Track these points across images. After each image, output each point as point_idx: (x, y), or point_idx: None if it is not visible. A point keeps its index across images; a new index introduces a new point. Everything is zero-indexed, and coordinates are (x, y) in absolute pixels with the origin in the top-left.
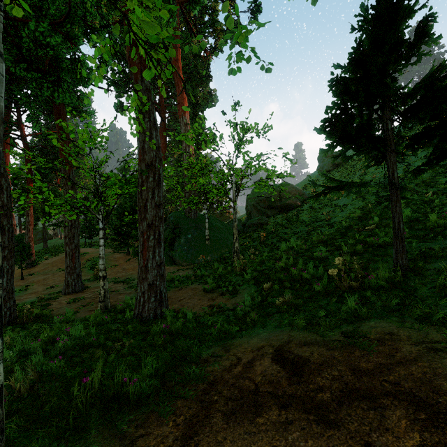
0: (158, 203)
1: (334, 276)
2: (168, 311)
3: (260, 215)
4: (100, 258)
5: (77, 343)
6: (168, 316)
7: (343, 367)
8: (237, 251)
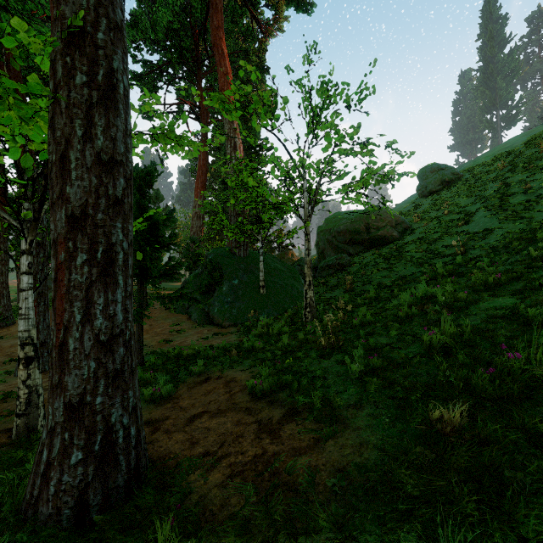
0: (108, 157)
1: None
2: None
3: (337, 254)
4: (19, 316)
5: None
6: None
7: None
8: (310, 304)
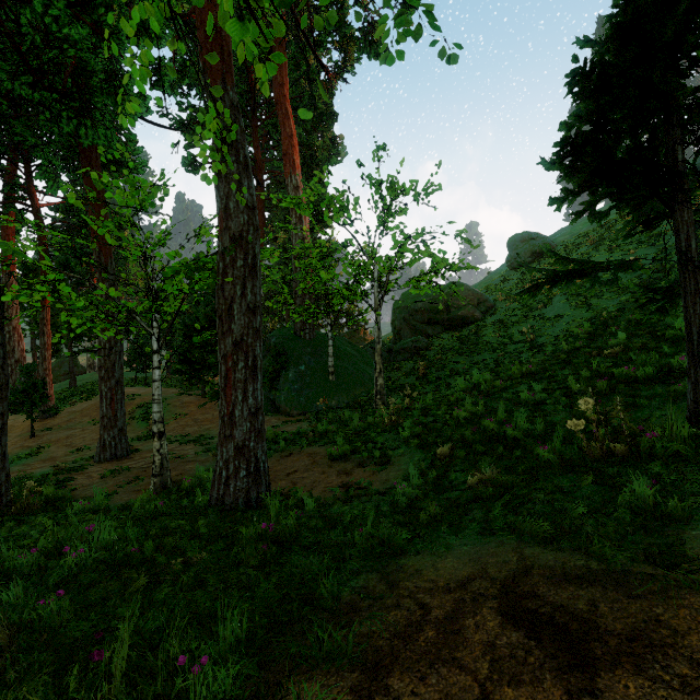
0: (253, 305)
1: (579, 434)
2: (271, 497)
3: (415, 335)
4: (154, 401)
5: (101, 558)
6: (271, 505)
7: (696, 653)
8: (381, 391)
